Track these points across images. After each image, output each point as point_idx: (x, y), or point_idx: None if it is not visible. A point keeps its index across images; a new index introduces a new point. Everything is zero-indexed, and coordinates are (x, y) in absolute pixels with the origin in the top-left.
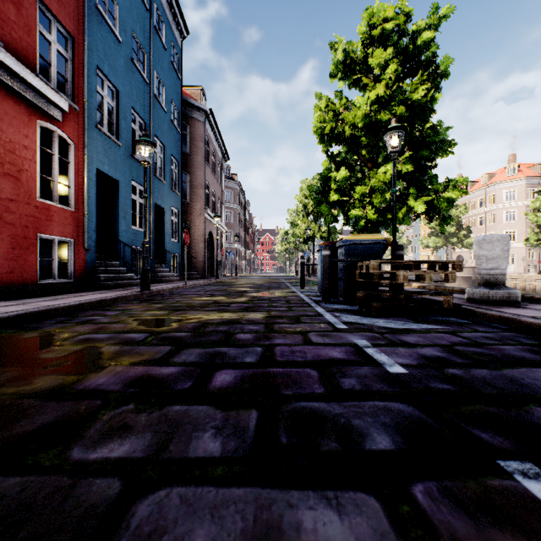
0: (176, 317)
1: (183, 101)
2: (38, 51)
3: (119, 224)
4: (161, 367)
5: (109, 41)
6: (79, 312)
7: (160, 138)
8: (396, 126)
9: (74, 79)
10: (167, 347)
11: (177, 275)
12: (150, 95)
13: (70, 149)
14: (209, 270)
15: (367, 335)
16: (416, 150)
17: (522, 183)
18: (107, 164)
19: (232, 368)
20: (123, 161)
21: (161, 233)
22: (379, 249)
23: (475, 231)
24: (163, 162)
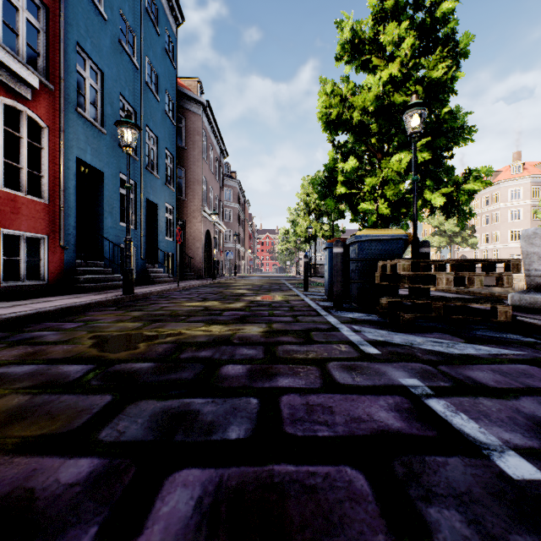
0: (148, 332)
1: (179, 92)
2: (1, 16)
3: (104, 220)
4: (66, 458)
5: (92, 17)
6: (30, 324)
7: (152, 129)
8: (418, 102)
9: (48, 54)
10: (106, 397)
11: (171, 276)
12: (141, 82)
13: (43, 133)
14: (206, 271)
15: (413, 367)
16: (431, 137)
17: (528, 182)
18: (90, 153)
19: (200, 465)
20: (109, 151)
21: (154, 231)
22: (399, 246)
23: (479, 230)
24: (156, 155)
